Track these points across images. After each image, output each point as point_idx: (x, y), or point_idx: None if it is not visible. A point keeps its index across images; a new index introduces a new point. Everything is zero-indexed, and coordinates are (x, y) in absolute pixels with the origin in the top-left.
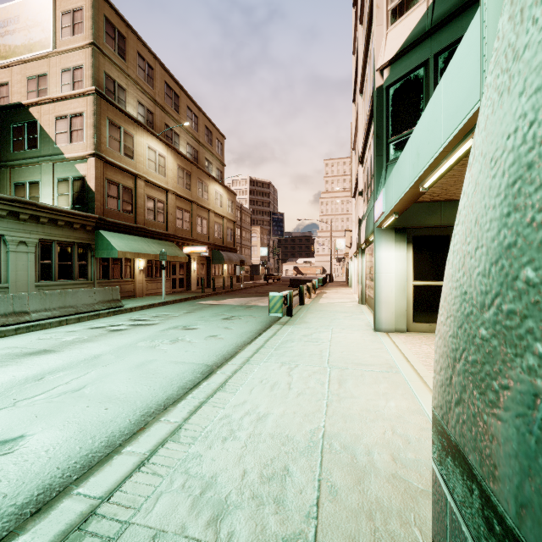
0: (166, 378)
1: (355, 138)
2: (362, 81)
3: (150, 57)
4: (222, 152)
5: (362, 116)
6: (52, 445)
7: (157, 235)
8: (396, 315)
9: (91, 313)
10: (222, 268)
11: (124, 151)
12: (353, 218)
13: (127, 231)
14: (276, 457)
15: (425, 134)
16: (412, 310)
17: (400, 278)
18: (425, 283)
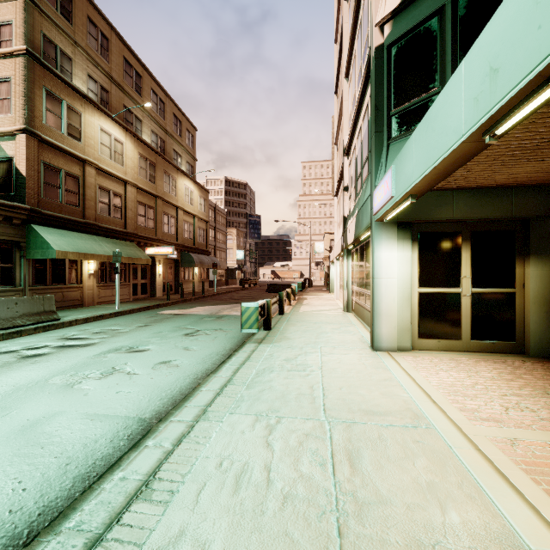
0: (60, 457)
1: (337, 131)
2: (348, 62)
3: (104, 25)
4: (193, 145)
5: (348, 102)
6: None
7: (112, 232)
8: (399, 330)
9: (8, 330)
10: (193, 272)
11: (67, 130)
12: (335, 218)
13: (72, 227)
14: None
15: (524, 17)
16: (418, 323)
17: (404, 284)
18: (433, 290)
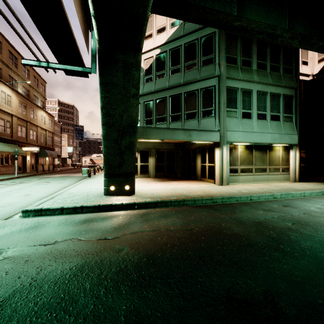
0: (55, 188)
1: None
2: None
3: None
4: (44, 91)
5: None
6: (41, 194)
7: (6, 140)
8: None
9: None
10: (45, 160)
11: None
12: None
13: None
14: (89, 189)
15: None
16: None
17: None
18: None
